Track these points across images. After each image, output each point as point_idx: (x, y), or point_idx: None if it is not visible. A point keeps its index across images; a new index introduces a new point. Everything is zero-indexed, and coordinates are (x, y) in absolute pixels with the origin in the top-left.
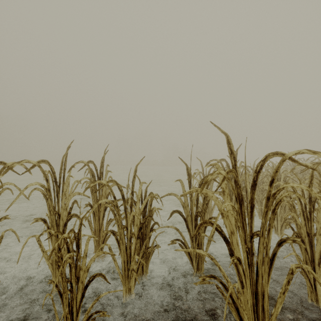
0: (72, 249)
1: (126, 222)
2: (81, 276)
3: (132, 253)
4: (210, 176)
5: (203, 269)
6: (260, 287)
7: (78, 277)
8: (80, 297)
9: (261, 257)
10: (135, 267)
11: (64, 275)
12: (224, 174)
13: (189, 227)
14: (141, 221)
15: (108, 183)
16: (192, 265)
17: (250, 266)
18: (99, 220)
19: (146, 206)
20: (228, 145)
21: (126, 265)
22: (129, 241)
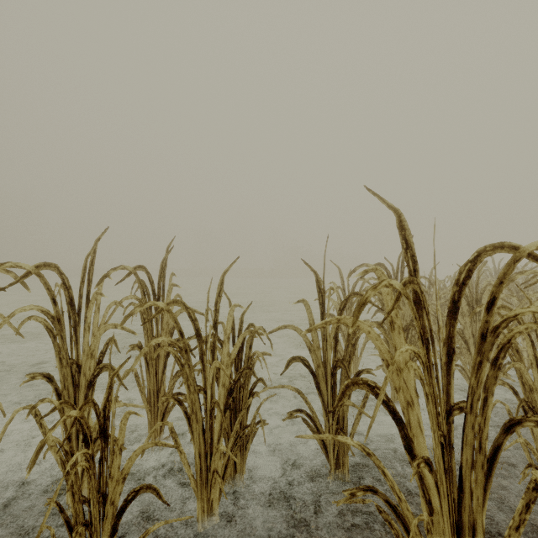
0: (91, 439)
1: (203, 380)
2: (111, 490)
3: (214, 437)
4: (371, 292)
5: (347, 465)
6: (466, 513)
7: (105, 492)
8: (108, 533)
9: (468, 453)
10: (220, 464)
11: (77, 488)
12: (399, 287)
13: (321, 388)
14: (230, 380)
15: (168, 307)
16: (326, 457)
17: (448, 473)
18: (156, 374)
19: (241, 350)
20: (401, 232)
21: (204, 460)
22: (208, 416)
